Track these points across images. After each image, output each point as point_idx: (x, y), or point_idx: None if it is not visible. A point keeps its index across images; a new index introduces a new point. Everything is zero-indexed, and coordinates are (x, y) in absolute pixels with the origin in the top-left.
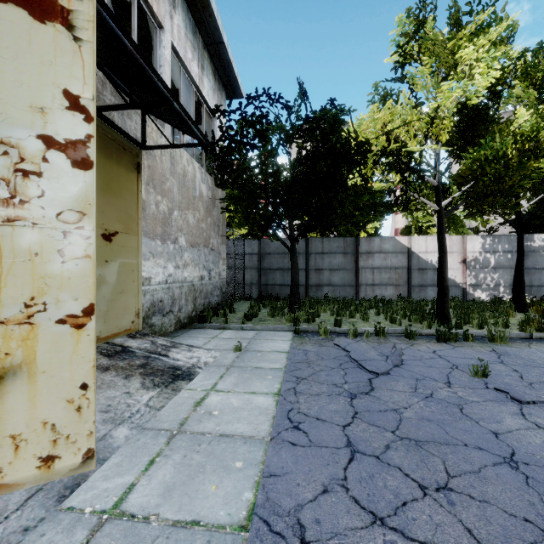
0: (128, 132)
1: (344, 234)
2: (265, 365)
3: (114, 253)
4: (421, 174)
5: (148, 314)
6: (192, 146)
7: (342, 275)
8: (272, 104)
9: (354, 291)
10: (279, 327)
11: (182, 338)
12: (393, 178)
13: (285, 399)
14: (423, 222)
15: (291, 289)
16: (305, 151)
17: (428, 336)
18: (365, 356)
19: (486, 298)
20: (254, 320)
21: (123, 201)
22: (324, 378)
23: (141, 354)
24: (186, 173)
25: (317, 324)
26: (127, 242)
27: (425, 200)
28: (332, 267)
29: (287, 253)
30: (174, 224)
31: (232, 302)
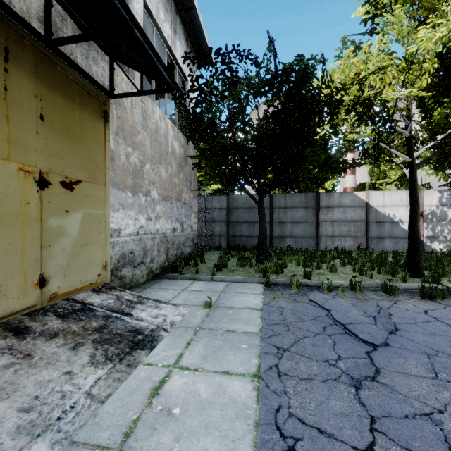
0: (94, 77)
1: (304, 190)
2: (238, 327)
3: (76, 203)
4: (392, 125)
5: (117, 266)
6: (160, 92)
7: (304, 228)
8: (241, 60)
9: (315, 242)
10: (249, 279)
11: (152, 290)
12: (362, 130)
13: (267, 385)
14: (376, 179)
15: (259, 240)
16: (274, 106)
17: (407, 291)
18: (349, 317)
19: (443, 250)
20: (224, 271)
21: (88, 148)
22: (310, 350)
23: (101, 313)
24: (158, 129)
25: (286, 275)
26: (93, 192)
27: (396, 151)
28: (294, 220)
29: (253, 208)
30: (146, 177)
31: (203, 252)
